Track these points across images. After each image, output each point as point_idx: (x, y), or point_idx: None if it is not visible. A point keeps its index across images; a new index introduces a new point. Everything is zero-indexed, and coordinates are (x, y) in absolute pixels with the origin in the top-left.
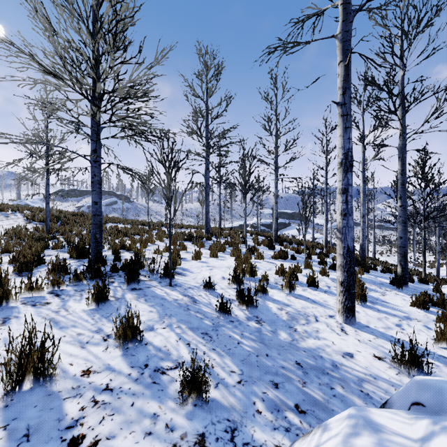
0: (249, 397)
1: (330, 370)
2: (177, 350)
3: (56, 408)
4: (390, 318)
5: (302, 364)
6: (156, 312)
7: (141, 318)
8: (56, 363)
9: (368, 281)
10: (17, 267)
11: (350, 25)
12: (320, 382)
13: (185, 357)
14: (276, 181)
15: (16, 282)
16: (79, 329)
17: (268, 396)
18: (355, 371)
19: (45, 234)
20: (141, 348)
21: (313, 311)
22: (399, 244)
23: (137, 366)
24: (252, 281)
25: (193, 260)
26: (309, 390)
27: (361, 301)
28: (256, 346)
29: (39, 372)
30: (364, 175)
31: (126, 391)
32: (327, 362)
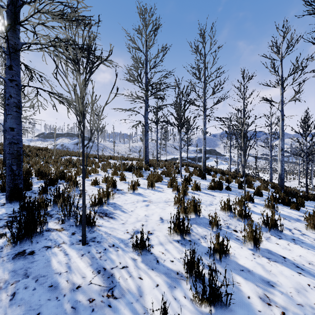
0: None
1: None
2: None
3: None
4: None
5: None
6: None
7: None
8: None
9: None
10: None
11: None
12: None
13: None
14: (205, 121)
15: None
16: None
17: None
18: None
19: None
20: None
21: None
22: None
23: None
24: (198, 225)
25: (130, 192)
26: None
27: None
28: None
29: None
30: (282, 114)
31: None
32: None
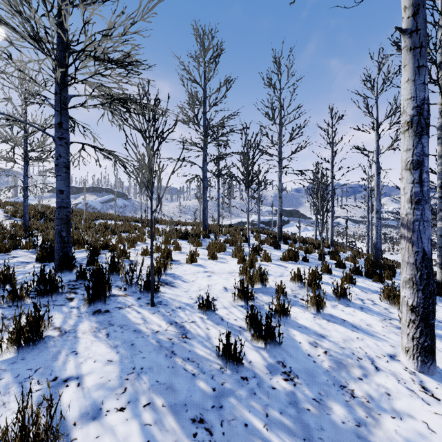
0: None
1: None
2: None
3: None
4: None
5: None
6: (117, 363)
7: (85, 382)
8: None
9: None
10: None
11: None
12: None
13: None
14: (280, 174)
15: None
16: None
17: None
18: None
19: (21, 231)
20: None
21: (362, 348)
22: (439, 244)
23: None
24: (263, 294)
25: (188, 263)
26: None
27: None
28: None
29: None
30: (378, 166)
31: None
32: None
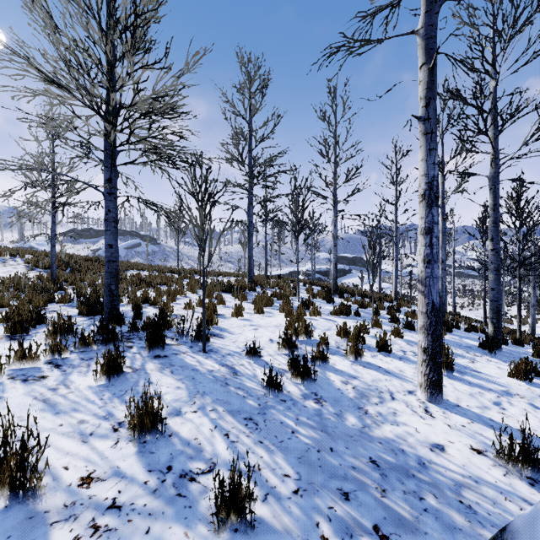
0: (310, 516)
1: (416, 471)
2: (212, 444)
3: (39, 539)
4: (485, 393)
5: (378, 462)
6: (184, 389)
7: (165, 398)
8: (42, 471)
9: (452, 344)
10: (9, 327)
11: (435, 17)
12: (405, 489)
13: (222, 455)
14: (335, 219)
15: (6, 348)
16: (81, 414)
17: (336, 513)
18: (449, 472)
19: (50, 284)
20: (163, 442)
21: (387, 386)
22: (490, 298)
23: (157, 469)
24: (308, 345)
25: (233, 317)
26: (391, 501)
27: (446, 371)
28: (317, 437)
29: (18, 484)
30: (443, 211)
31: (140, 509)
32: (411, 458)
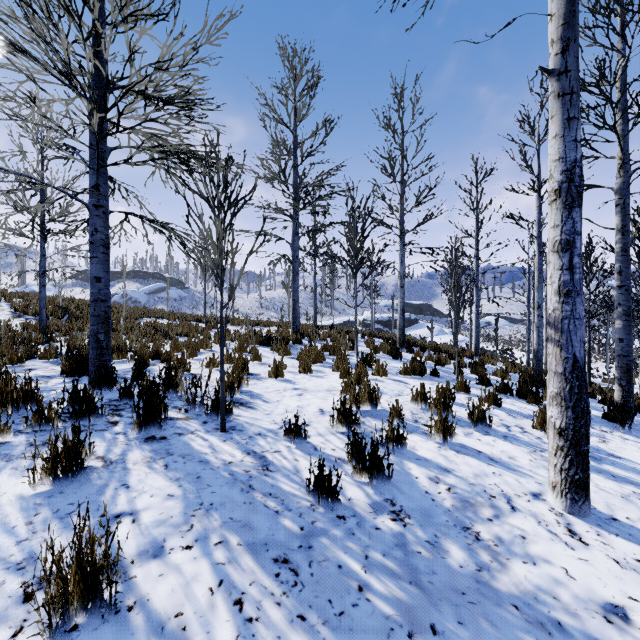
0: None
1: None
2: (208, 628)
3: None
4: None
5: None
6: (179, 498)
7: (142, 518)
8: None
9: None
10: None
11: None
12: None
13: None
14: (403, 254)
15: None
16: None
17: None
18: None
19: (36, 334)
20: (112, 627)
21: (498, 484)
22: (617, 351)
23: None
24: (373, 418)
25: (271, 377)
26: None
27: None
28: (403, 598)
29: None
30: (540, 243)
31: None
32: None
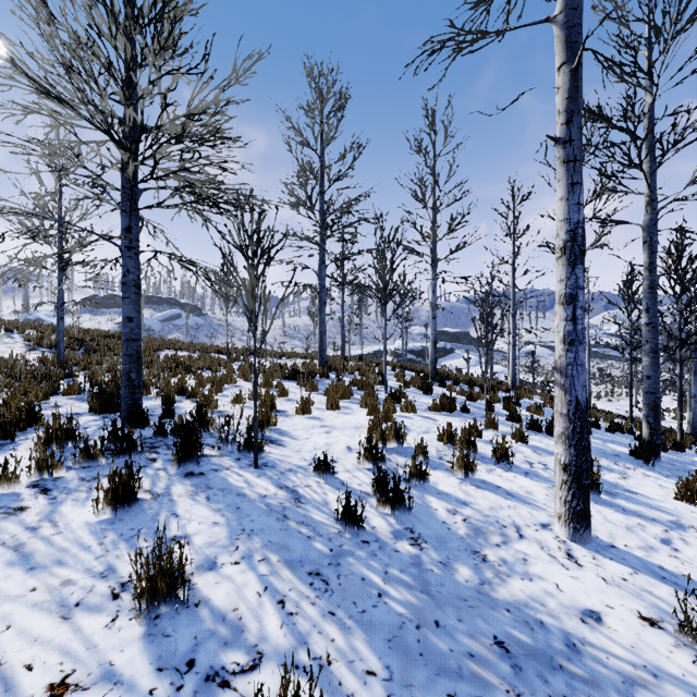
0: None
1: (565, 658)
2: (259, 618)
3: None
4: (647, 525)
5: (507, 644)
6: (224, 525)
7: (194, 541)
8: None
9: (593, 451)
10: None
11: None
12: (551, 692)
13: (273, 638)
14: (435, 283)
15: None
16: (68, 570)
17: None
18: (613, 659)
19: (56, 369)
20: (185, 617)
21: (511, 516)
22: (644, 388)
23: (172, 666)
24: (399, 455)
25: (299, 414)
26: None
27: (591, 492)
28: (415, 602)
29: None
30: None
31: None
32: (554, 636)
